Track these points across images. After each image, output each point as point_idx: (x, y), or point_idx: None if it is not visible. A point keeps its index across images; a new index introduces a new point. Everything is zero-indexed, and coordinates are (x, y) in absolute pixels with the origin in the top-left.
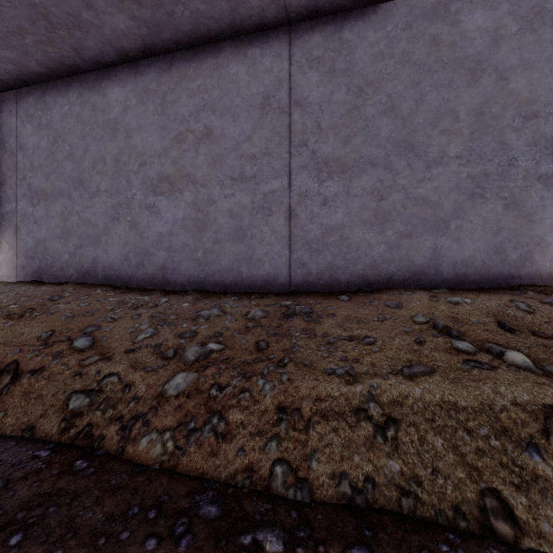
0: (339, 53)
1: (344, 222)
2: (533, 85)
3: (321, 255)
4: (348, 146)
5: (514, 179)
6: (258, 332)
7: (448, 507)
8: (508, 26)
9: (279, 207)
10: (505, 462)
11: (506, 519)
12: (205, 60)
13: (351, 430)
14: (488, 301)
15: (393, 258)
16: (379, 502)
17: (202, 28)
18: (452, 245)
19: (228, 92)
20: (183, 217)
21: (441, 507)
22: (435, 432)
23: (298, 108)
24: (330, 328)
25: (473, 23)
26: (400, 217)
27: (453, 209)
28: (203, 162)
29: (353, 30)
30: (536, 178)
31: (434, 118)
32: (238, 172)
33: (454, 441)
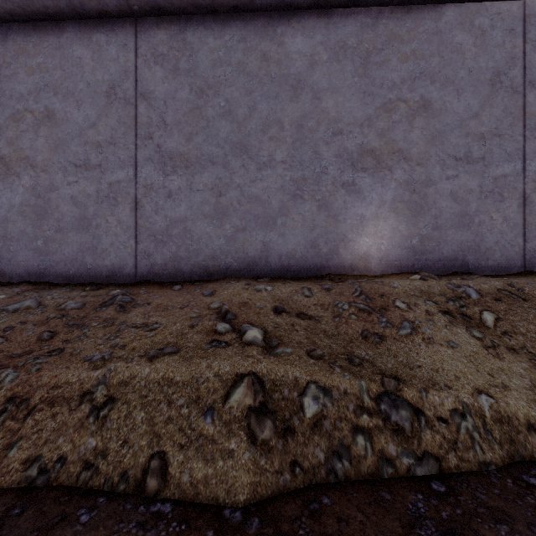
0: (182, 53)
1: (187, 215)
2: (339, 106)
3: (166, 246)
4: (191, 143)
5: (325, 184)
6: (56, 323)
7: (118, 474)
8: (321, 54)
9: (125, 198)
10: (184, 427)
11: (158, 476)
12: (46, 38)
13: (69, 414)
14: (287, 288)
15: (230, 250)
16: (60, 479)
17: (36, 3)
18: (278, 239)
19: (72, 74)
20: (21, 203)
21: (112, 475)
22: (142, 407)
23: (144, 101)
24: (133, 317)
25: (295, 47)
26: (236, 212)
27: (279, 207)
28: (44, 146)
29: (196, 34)
30: (341, 185)
31: (264, 126)
32: (83, 159)
33: (154, 413)
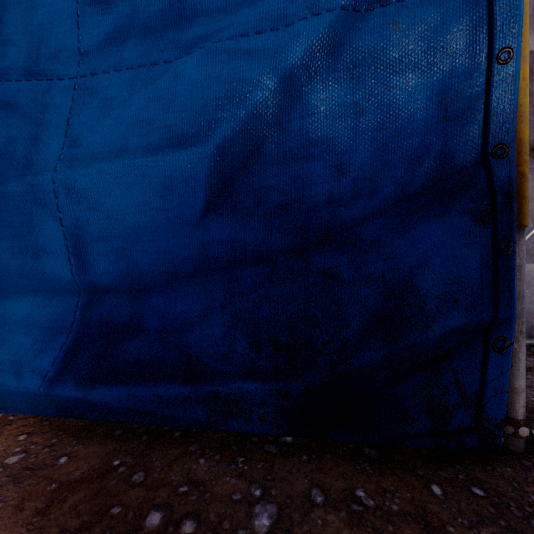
0: None
1: None
2: None
3: (533, 256)
4: None
5: None
6: None
7: None
8: None
9: None
10: None
11: None
12: None
13: None
14: None
15: None
16: None
17: None
18: None
19: None
20: None
21: None
22: None
23: None
24: None
25: None
26: None
27: None
28: None
29: None
30: None
31: None
32: None
33: None
